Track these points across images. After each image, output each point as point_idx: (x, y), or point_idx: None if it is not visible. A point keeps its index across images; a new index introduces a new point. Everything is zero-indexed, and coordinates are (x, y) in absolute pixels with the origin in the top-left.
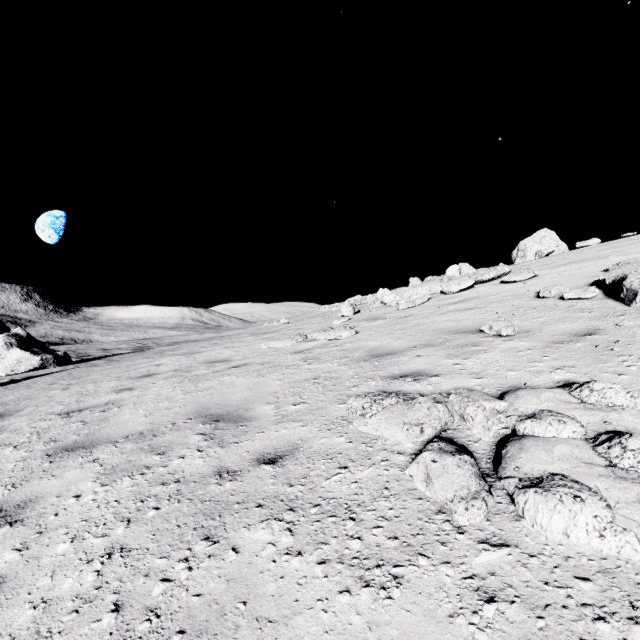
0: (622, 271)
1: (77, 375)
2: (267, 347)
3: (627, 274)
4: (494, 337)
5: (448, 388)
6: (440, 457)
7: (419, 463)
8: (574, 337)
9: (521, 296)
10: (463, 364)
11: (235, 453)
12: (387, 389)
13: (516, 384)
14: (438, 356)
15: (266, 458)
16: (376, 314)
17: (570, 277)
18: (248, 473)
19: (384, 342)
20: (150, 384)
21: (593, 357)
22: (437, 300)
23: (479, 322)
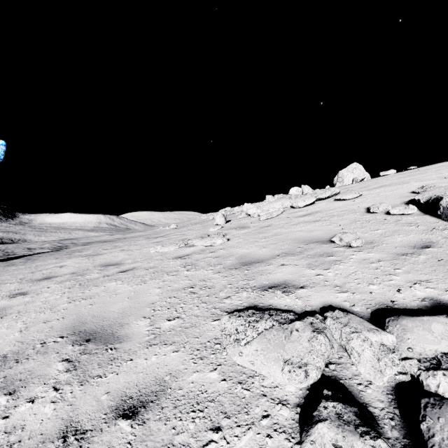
0: (433, 193)
1: None
2: (155, 251)
3: (441, 195)
4: (344, 247)
5: (317, 303)
6: (344, 438)
7: (316, 445)
8: (414, 249)
9: (354, 211)
10: (324, 275)
11: (93, 395)
12: (258, 302)
13: (382, 301)
14: (300, 265)
15: (126, 406)
16: (243, 223)
17: (387, 197)
18: (99, 436)
19: (251, 250)
20: (44, 288)
21: (443, 271)
22: (289, 213)
23: (327, 233)
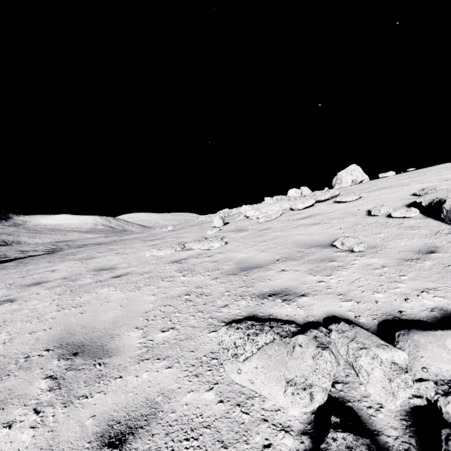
0: (435, 195)
1: None
2: (150, 255)
3: (444, 198)
4: (346, 252)
5: (320, 313)
6: None
7: None
8: (419, 254)
9: (355, 214)
10: (327, 282)
11: (77, 419)
12: (258, 312)
13: (389, 311)
14: (301, 271)
15: (113, 433)
16: (241, 226)
17: (388, 199)
18: None
19: (250, 254)
20: (33, 295)
21: (450, 278)
22: (288, 215)
23: (328, 236)
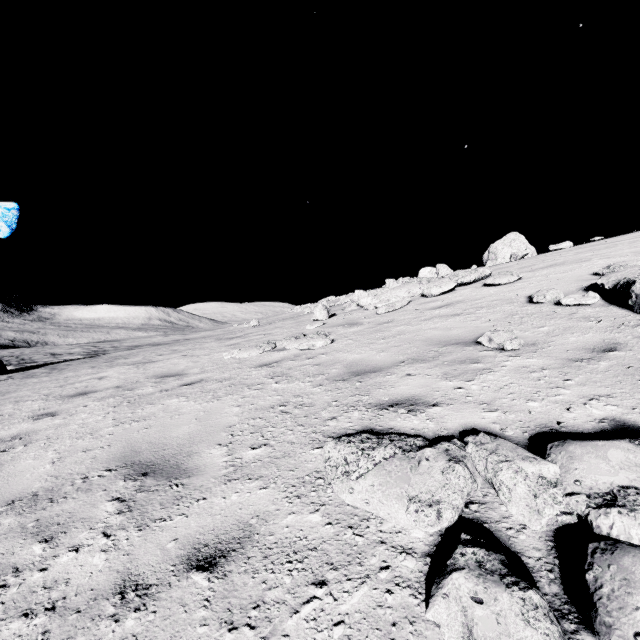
0: (623, 275)
1: (4, 390)
2: (230, 357)
3: (634, 278)
4: (495, 351)
5: (455, 426)
6: (486, 590)
7: (449, 598)
8: (593, 353)
9: (511, 301)
10: (467, 388)
11: (156, 542)
12: (375, 425)
13: (545, 422)
14: (433, 376)
15: (201, 556)
16: (353, 318)
17: (558, 280)
18: (168, 592)
19: (365, 355)
20: (80, 407)
21: (630, 382)
22: (418, 303)
23: (472, 331)
